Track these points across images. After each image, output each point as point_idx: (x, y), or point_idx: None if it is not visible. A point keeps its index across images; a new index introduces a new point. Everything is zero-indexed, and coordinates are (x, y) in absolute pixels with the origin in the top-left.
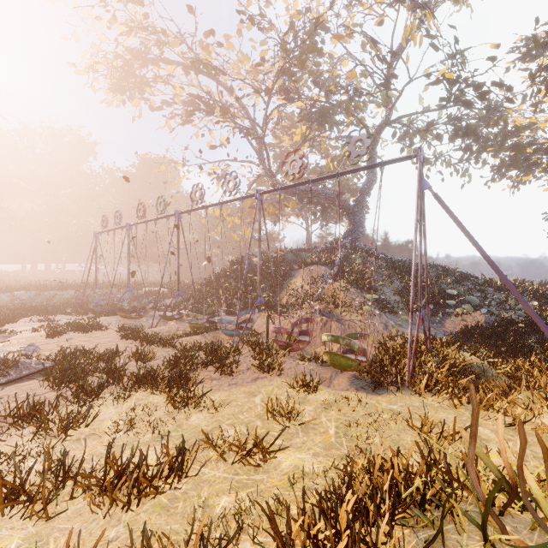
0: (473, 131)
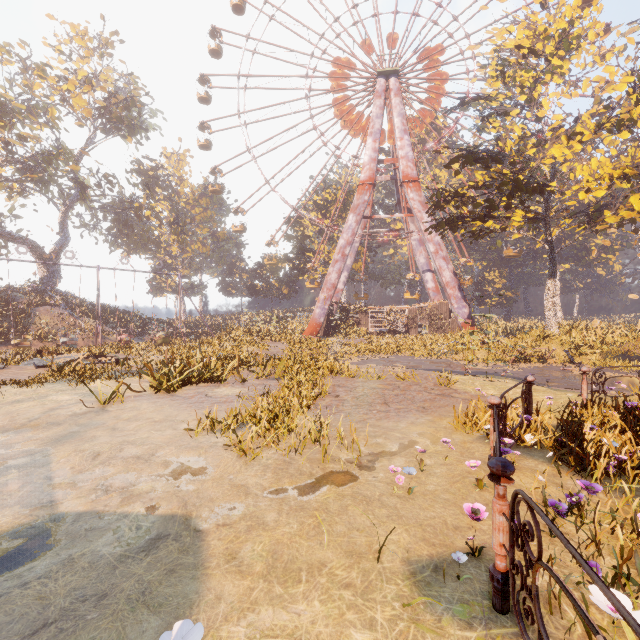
0: (130, 225)
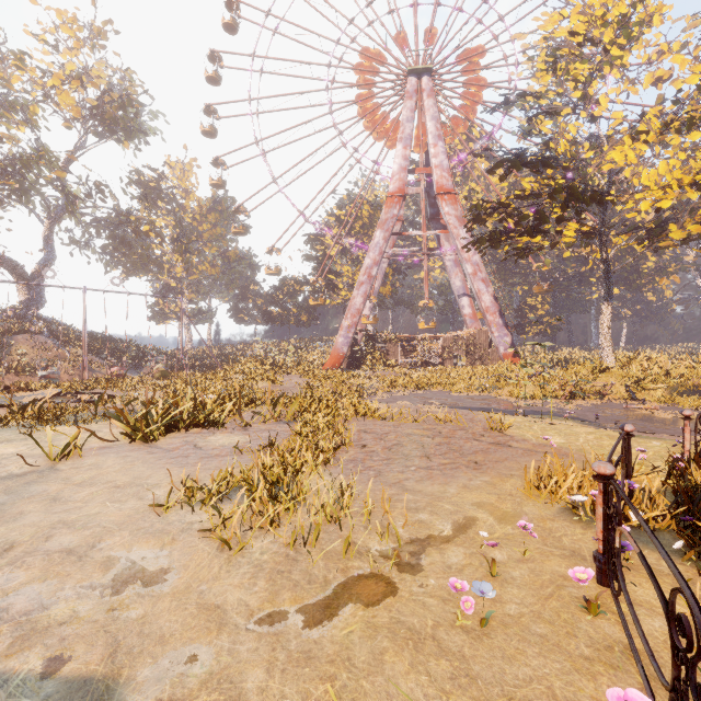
0: (128, 242)
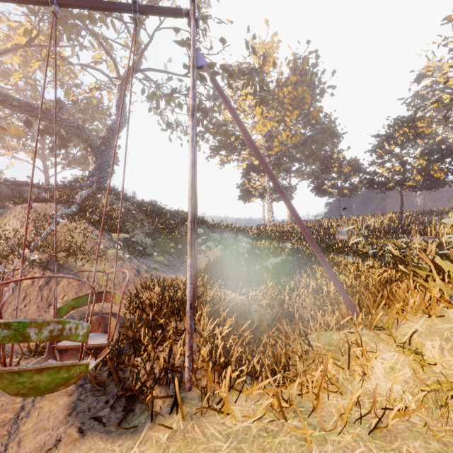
0: (204, 108)
